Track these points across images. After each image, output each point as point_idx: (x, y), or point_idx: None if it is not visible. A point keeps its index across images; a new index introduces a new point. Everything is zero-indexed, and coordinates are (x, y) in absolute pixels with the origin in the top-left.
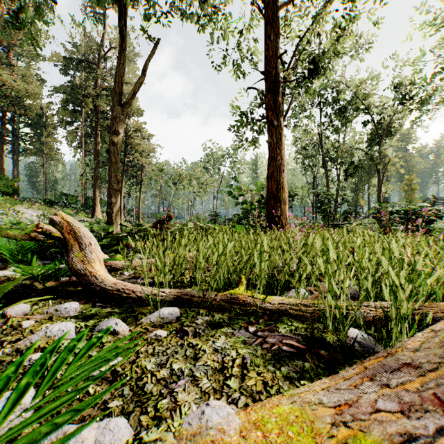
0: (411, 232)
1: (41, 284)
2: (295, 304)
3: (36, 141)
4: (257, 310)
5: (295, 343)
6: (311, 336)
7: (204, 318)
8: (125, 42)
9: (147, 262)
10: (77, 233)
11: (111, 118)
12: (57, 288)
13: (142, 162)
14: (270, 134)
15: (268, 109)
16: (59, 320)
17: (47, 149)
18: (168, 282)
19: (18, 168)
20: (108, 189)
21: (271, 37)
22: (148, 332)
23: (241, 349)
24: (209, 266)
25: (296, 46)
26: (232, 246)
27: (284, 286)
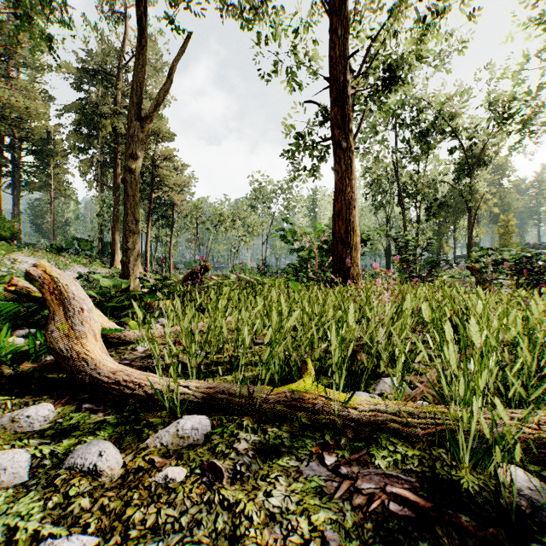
0: (524, 287)
1: (13, 368)
2: (396, 411)
3: (41, 173)
4: (333, 419)
5: (409, 493)
6: (433, 475)
7: (249, 439)
8: (146, 37)
9: (171, 332)
10: (65, 293)
11: (127, 138)
12: (32, 376)
13: (173, 199)
14: (337, 160)
15: (334, 127)
16: (8, 444)
17: (55, 183)
18: (197, 363)
19: (19, 207)
20: (123, 230)
21: (338, 32)
22: (154, 470)
23: (317, 513)
24: (258, 336)
25: (368, 48)
26: (294, 317)
27: (372, 375)
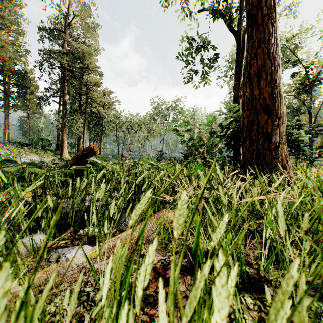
0: None
1: None
2: None
3: (20, 98)
4: None
5: None
6: None
7: None
8: None
9: None
10: None
11: None
12: None
13: (101, 112)
14: (254, 3)
15: None
16: None
17: (30, 104)
18: None
19: (8, 119)
20: None
21: None
22: None
23: None
24: None
25: None
26: None
27: None
